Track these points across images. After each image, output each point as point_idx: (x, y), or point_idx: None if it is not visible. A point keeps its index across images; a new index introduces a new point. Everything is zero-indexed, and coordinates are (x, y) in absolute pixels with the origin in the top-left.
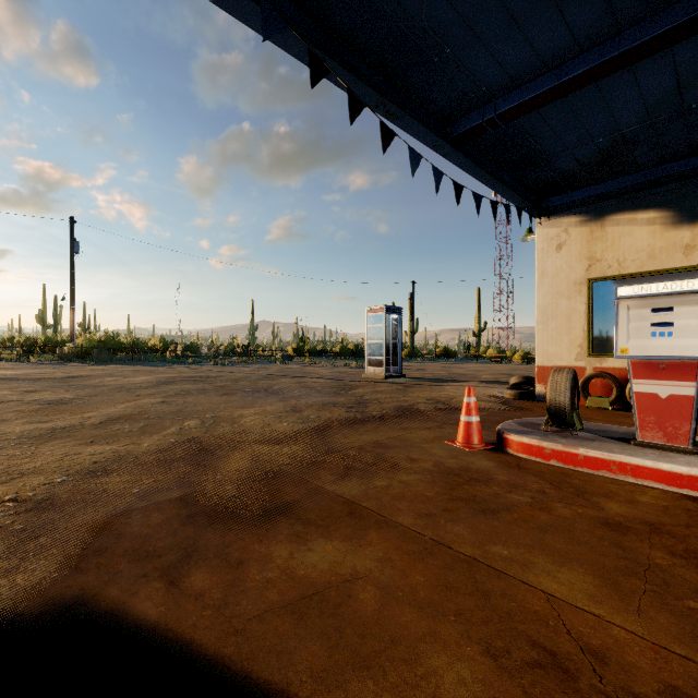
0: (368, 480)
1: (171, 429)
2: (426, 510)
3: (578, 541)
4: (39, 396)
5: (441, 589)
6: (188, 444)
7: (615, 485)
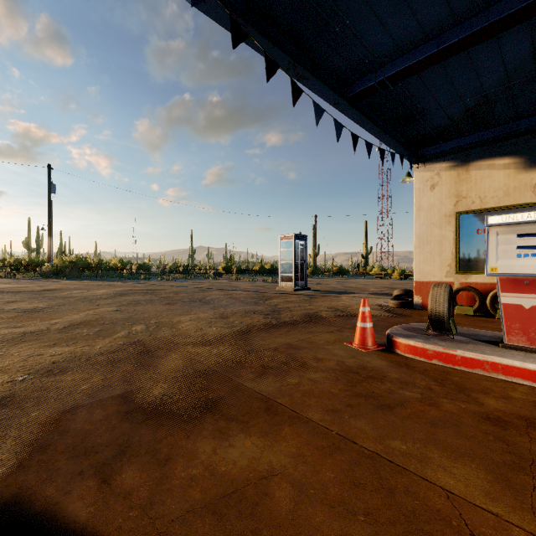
0: (281, 377)
1: (121, 333)
2: (332, 406)
3: (465, 435)
4: (18, 305)
5: (349, 485)
6: (133, 346)
7: (489, 382)
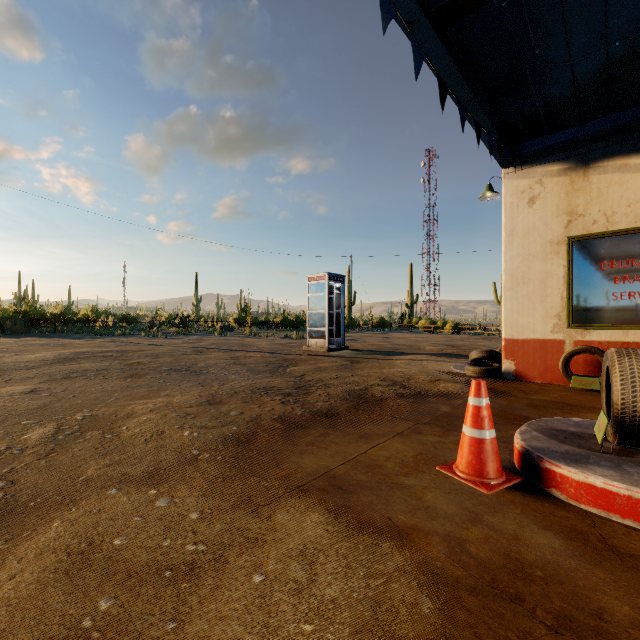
0: (316, 635)
1: None
2: None
3: None
4: None
5: None
6: None
7: None
